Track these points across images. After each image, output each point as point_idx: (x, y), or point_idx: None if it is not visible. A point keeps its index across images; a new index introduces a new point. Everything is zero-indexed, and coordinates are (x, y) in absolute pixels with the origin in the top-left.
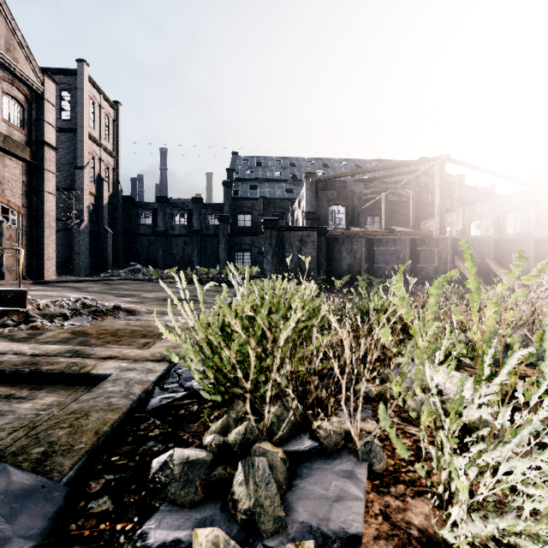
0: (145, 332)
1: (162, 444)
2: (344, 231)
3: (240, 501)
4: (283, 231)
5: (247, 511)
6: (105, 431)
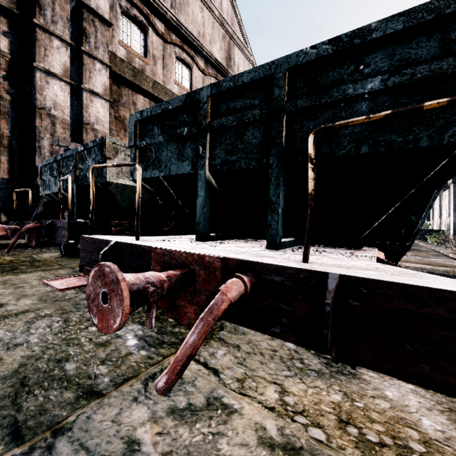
0: (454, 267)
1: None
2: None
3: None
4: None
5: None
6: None
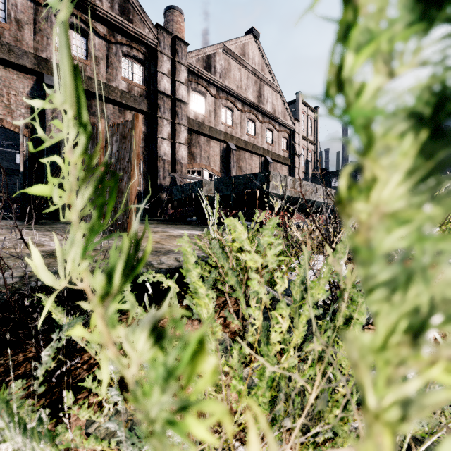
0: None
1: None
2: None
3: None
4: None
5: None
6: None
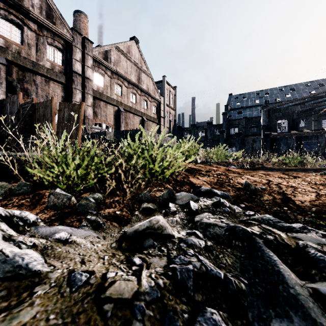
0: None
1: None
2: (281, 134)
3: None
4: (244, 137)
5: None
6: None
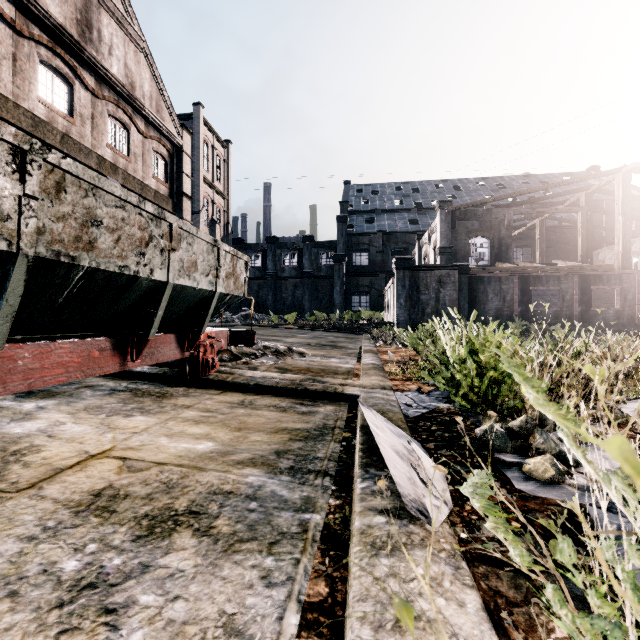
0: (333, 371)
1: (448, 433)
2: (491, 268)
3: (546, 451)
4: (418, 271)
5: (554, 455)
6: (406, 422)
